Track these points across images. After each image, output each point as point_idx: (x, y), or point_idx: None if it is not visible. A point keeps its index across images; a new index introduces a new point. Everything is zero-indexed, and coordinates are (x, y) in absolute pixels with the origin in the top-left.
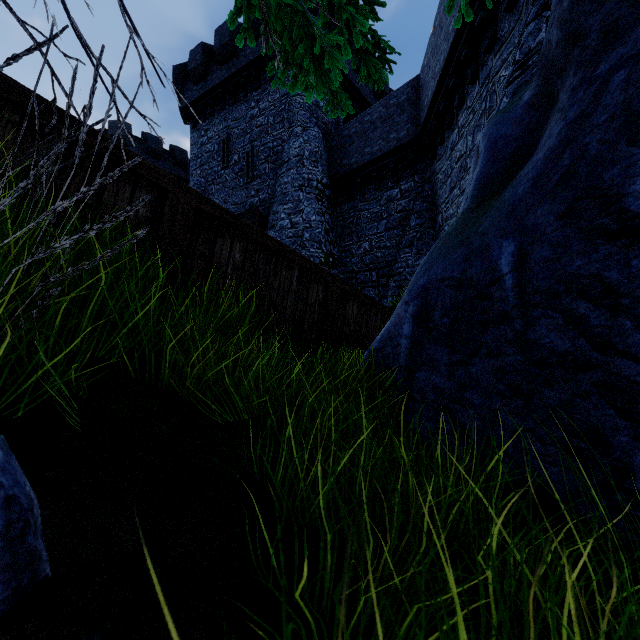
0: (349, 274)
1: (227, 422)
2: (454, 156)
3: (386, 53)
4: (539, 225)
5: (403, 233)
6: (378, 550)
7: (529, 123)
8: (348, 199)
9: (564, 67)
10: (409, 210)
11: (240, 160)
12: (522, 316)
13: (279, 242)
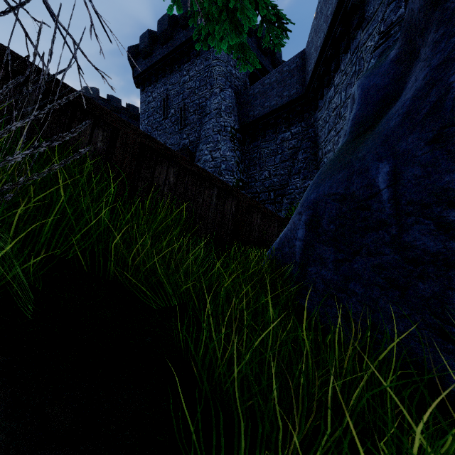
0: (254, 194)
1: (160, 307)
2: (331, 107)
3: (284, 23)
4: (410, 150)
5: (293, 164)
6: (288, 433)
7: (395, 75)
8: (253, 140)
9: (425, 27)
10: (297, 147)
11: (175, 113)
12: (397, 223)
13: (203, 169)
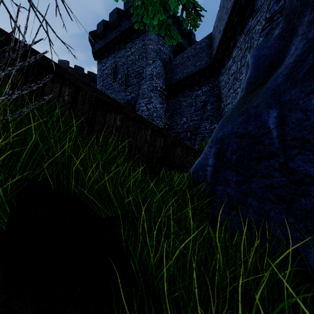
0: (176, 134)
1: (108, 216)
2: (230, 73)
3: (198, 10)
4: (293, 99)
5: (203, 113)
6: None
7: (278, 47)
8: (175, 96)
9: (302, 11)
10: (206, 101)
11: (122, 77)
12: (284, 154)
13: (140, 115)
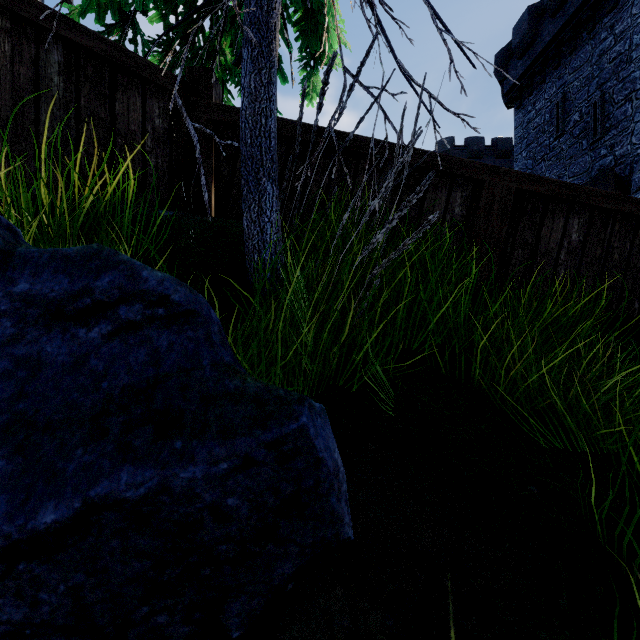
0: None
1: (553, 447)
2: None
3: None
4: None
5: None
6: None
7: None
8: None
9: None
10: None
11: (582, 118)
12: None
13: None
